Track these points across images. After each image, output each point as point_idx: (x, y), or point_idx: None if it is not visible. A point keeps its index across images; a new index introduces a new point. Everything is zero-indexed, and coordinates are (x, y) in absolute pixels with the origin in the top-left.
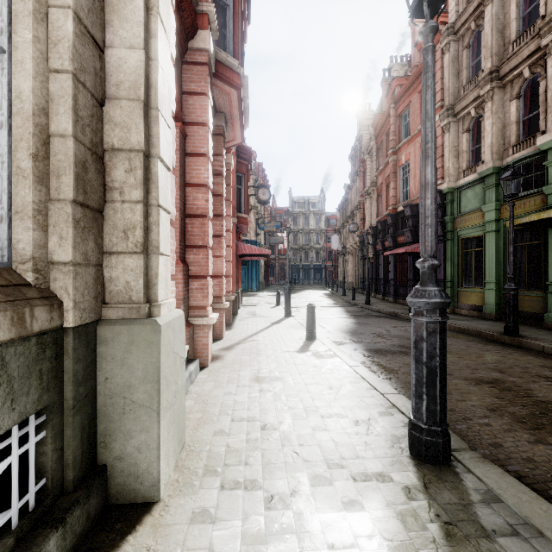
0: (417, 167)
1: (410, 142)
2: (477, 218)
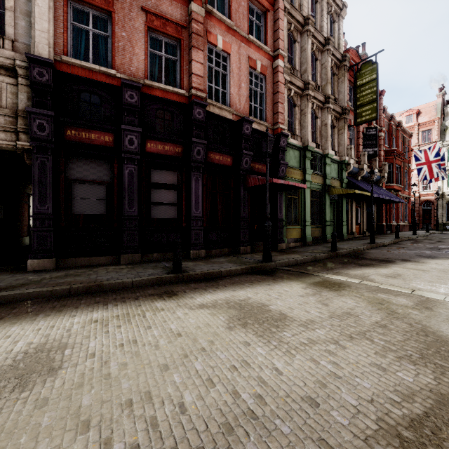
0: (244, 80)
1: (233, 34)
2: (298, 175)
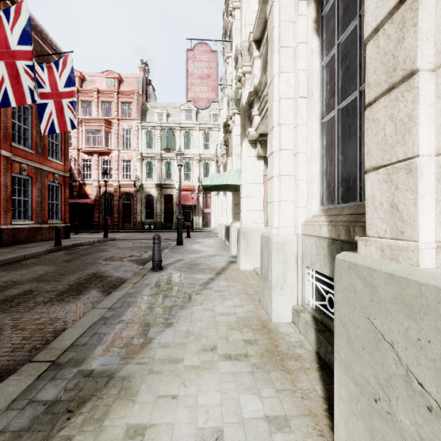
0: None
1: None
2: None
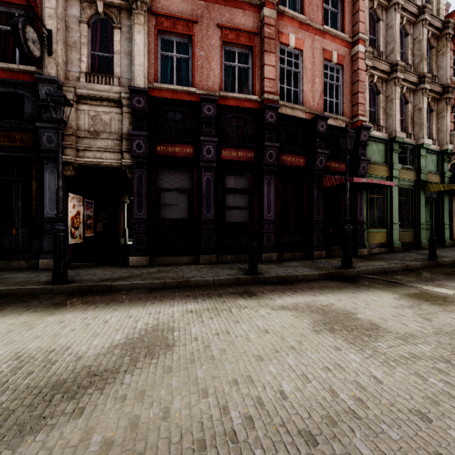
0: (318, 75)
1: (306, 29)
2: (382, 171)
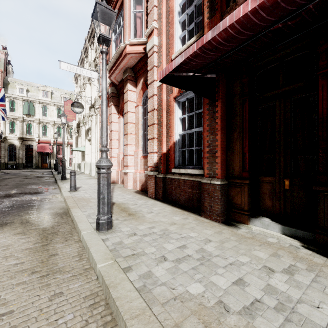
0: None
1: None
2: None
